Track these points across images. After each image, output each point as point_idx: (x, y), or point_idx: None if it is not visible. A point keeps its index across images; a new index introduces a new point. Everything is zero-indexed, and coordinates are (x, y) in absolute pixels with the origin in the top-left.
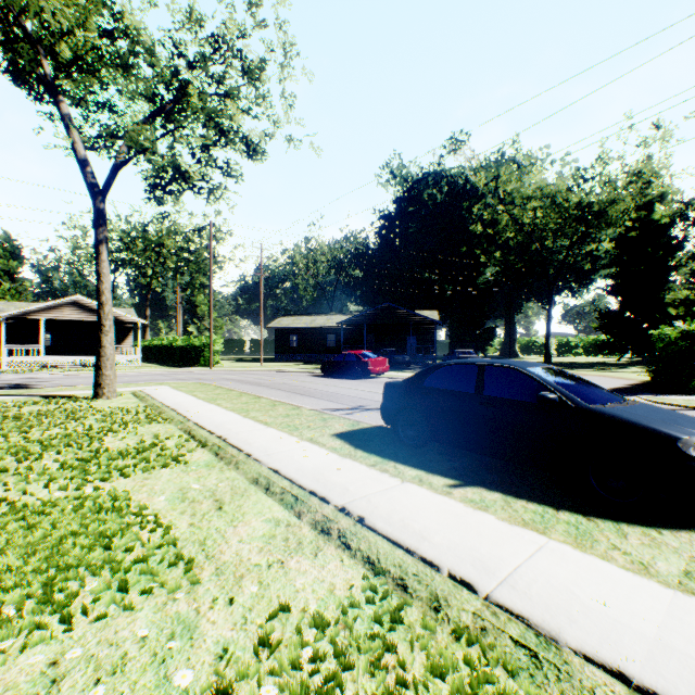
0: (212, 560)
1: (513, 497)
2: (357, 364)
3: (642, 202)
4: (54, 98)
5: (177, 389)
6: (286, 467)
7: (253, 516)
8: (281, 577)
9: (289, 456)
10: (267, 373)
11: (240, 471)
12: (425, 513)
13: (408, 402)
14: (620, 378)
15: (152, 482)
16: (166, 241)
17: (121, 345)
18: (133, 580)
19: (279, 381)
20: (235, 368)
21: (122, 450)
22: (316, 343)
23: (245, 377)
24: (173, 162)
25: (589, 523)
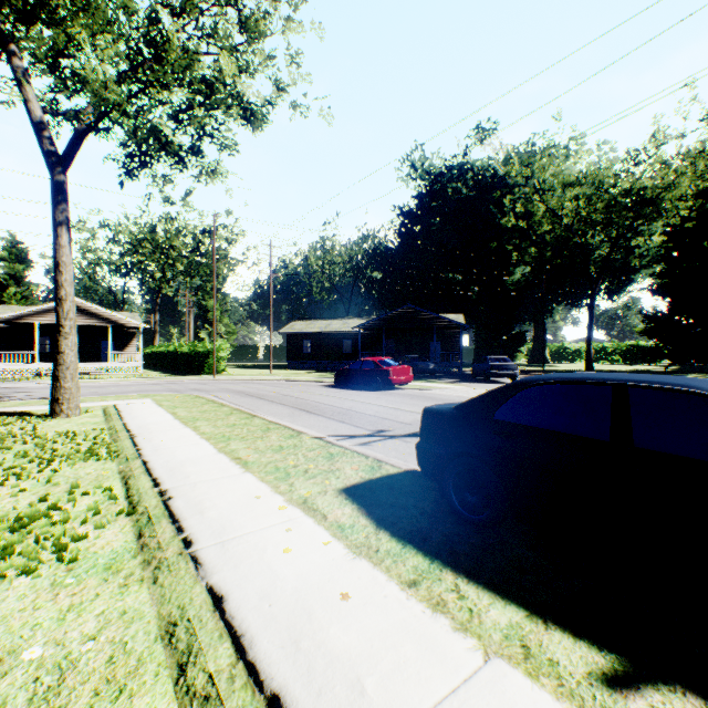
0: None
1: None
2: (376, 373)
3: (695, 191)
4: (4, 46)
5: (159, 403)
6: (241, 586)
7: None
8: None
9: (257, 549)
10: (275, 382)
11: (155, 592)
12: None
13: (468, 446)
14: None
15: None
16: (175, 242)
17: (121, 352)
18: None
19: (285, 393)
20: (240, 377)
21: None
22: (331, 349)
23: (248, 387)
24: (147, 122)
25: None
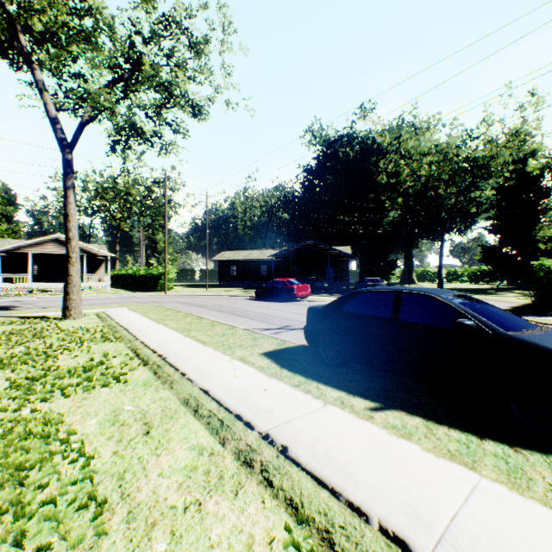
0: (126, 501)
1: (434, 423)
2: (285, 289)
3: (517, 157)
4: (30, 66)
5: (134, 310)
6: (216, 387)
7: (178, 442)
8: (196, 525)
9: (220, 376)
10: (211, 296)
11: (173, 391)
12: (348, 441)
13: (329, 325)
14: (503, 301)
15: (89, 403)
16: (132, 191)
17: (94, 274)
18: (32, 531)
19: (220, 304)
20: (185, 293)
21: (70, 368)
22: (252, 272)
23: (193, 300)
24: (129, 120)
25: (517, 456)
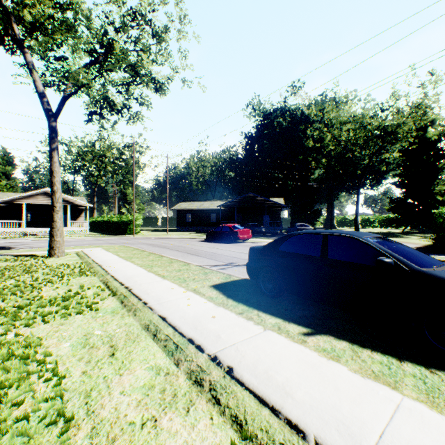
0: (90, 417)
1: (358, 346)
2: (230, 233)
3: (419, 126)
4: (22, 50)
5: (107, 250)
6: (172, 315)
7: (138, 363)
8: (152, 440)
9: (176, 305)
10: (170, 239)
11: (136, 318)
12: (285, 363)
13: (267, 262)
14: (408, 243)
15: (65, 328)
16: (107, 153)
17: (75, 221)
18: None
19: (177, 245)
20: (149, 236)
21: (51, 298)
22: (203, 219)
23: (155, 242)
24: (103, 94)
25: (433, 377)
